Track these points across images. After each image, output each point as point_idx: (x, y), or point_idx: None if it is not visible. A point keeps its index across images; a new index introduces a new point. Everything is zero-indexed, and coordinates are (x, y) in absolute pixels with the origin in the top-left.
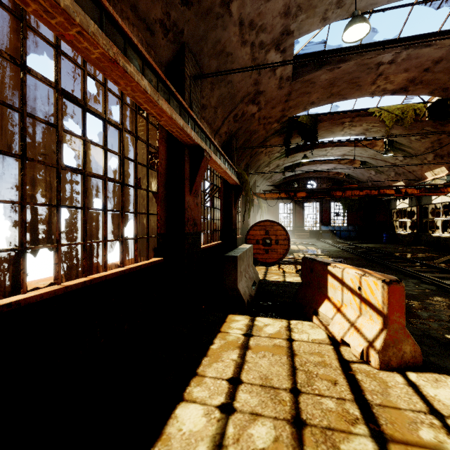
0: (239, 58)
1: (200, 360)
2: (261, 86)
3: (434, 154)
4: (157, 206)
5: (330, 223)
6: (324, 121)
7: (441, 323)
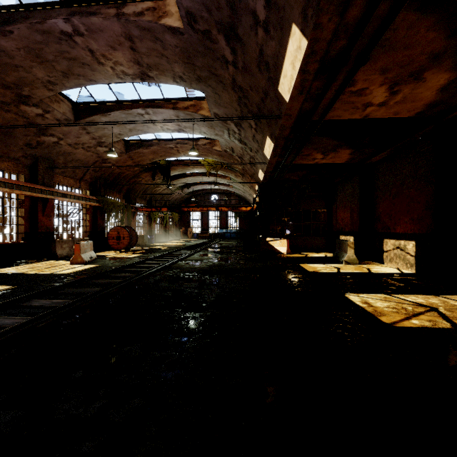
0: (78, 152)
1: (23, 265)
2: (104, 157)
3: (248, 186)
4: (24, 221)
5: (227, 227)
6: (175, 165)
7: (122, 260)
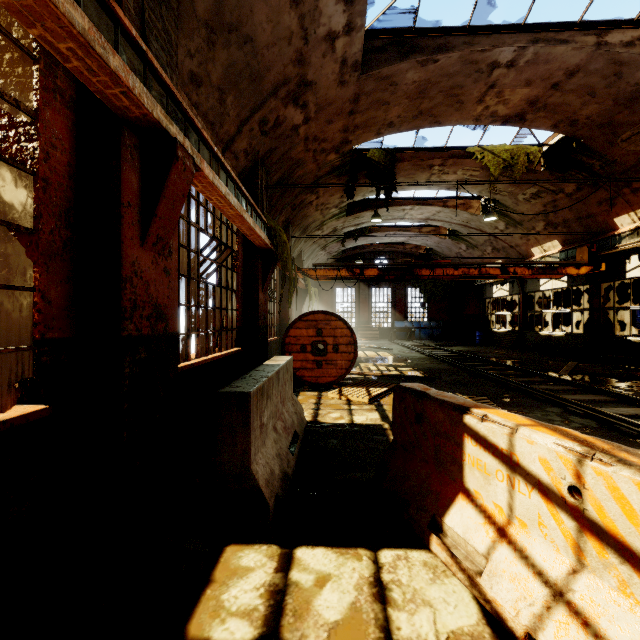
0: None
1: None
2: (309, 69)
3: (546, 222)
4: (34, 267)
5: (406, 317)
6: (405, 161)
7: None
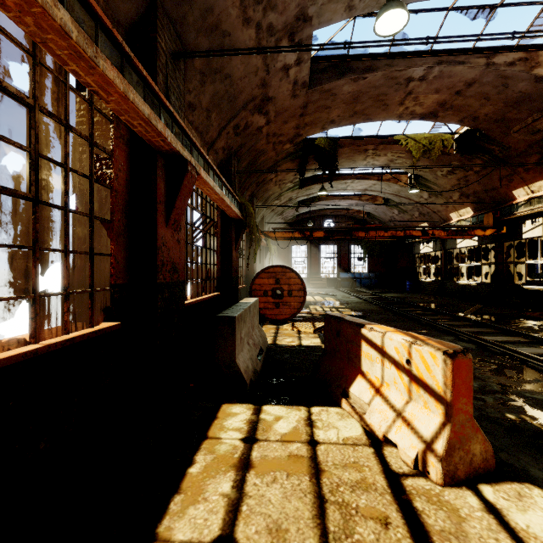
0: (240, 43)
1: (167, 503)
2: (270, 89)
3: (460, 193)
4: (111, 242)
5: (349, 269)
6: (345, 147)
7: (495, 395)
